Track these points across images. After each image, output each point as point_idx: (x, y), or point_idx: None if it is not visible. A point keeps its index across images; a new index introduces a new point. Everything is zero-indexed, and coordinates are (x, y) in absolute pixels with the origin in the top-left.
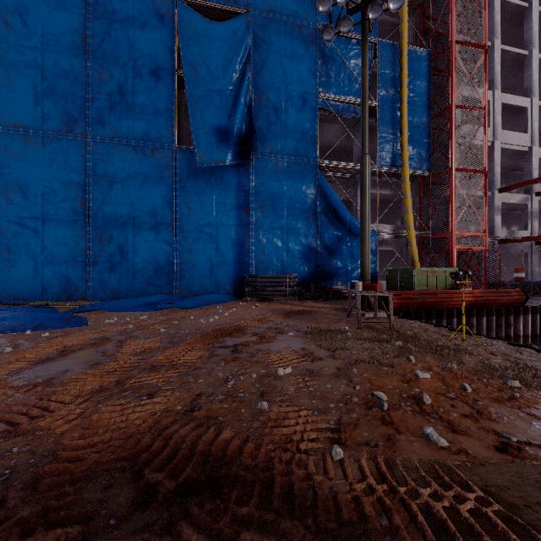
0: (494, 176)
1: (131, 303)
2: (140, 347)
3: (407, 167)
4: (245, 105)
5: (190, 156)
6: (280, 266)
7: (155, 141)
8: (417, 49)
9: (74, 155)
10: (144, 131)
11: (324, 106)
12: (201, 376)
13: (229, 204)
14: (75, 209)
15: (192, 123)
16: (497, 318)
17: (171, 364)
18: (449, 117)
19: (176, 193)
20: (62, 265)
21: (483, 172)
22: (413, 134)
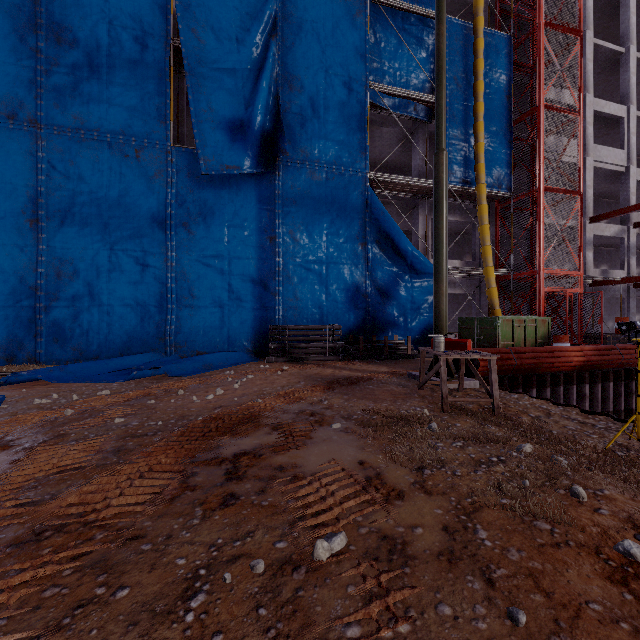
0: (586, 201)
1: (98, 368)
2: (51, 465)
3: (484, 184)
4: (269, 92)
5: (192, 160)
6: (317, 314)
7: (140, 137)
8: (495, 32)
9: (19, 151)
10: (125, 122)
11: (375, 100)
12: (131, 572)
13: (247, 229)
14: (20, 230)
15: (194, 113)
16: (614, 384)
17: (81, 523)
18: (536, 121)
19: (171, 210)
20: (0, 311)
21: (577, 194)
22: (490, 143)
